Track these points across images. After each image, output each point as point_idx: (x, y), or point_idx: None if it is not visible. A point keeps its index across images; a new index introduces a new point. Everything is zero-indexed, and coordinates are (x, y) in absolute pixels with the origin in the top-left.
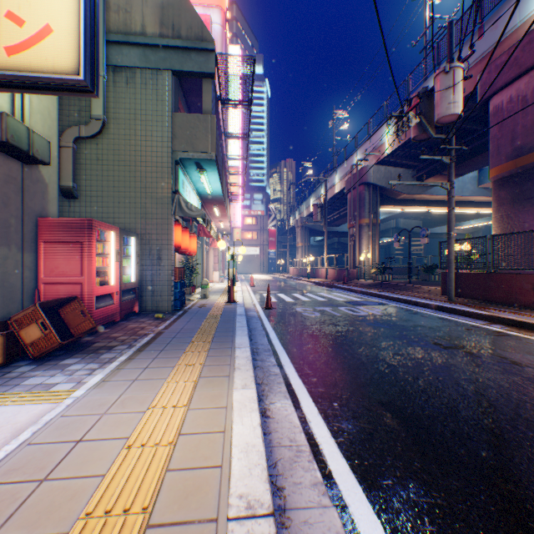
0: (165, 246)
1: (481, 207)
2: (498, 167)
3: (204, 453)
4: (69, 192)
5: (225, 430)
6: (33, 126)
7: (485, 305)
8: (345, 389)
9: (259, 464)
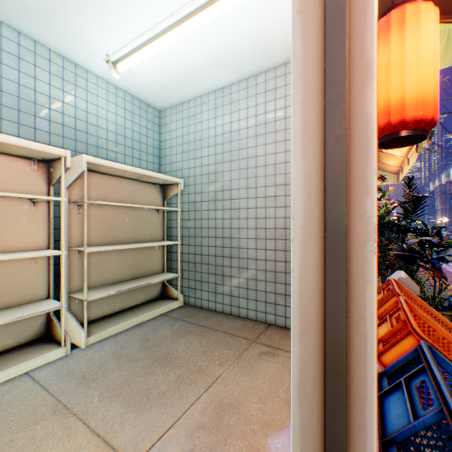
0: None
1: None
2: None
3: None
4: None
5: None
6: None
7: None
8: None
9: None
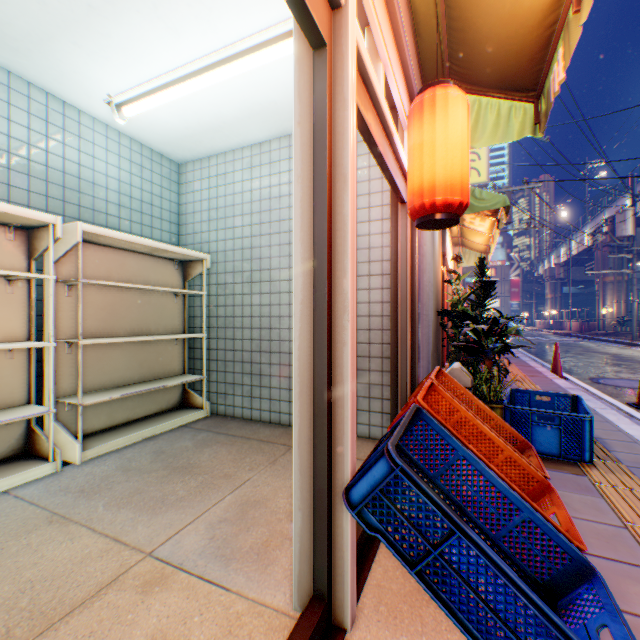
0: None
1: None
2: None
3: None
4: None
5: None
6: None
7: None
8: None
9: None
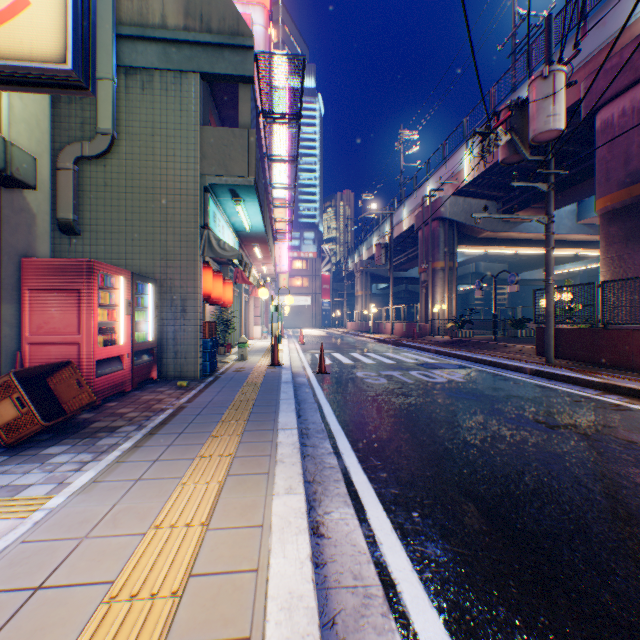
0: (191, 295)
1: (581, 247)
2: (607, 196)
3: (225, 612)
4: (69, 226)
5: (259, 567)
6: (15, 138)
7: (593, 369)
8: (426, 490)
9: (309, 634)
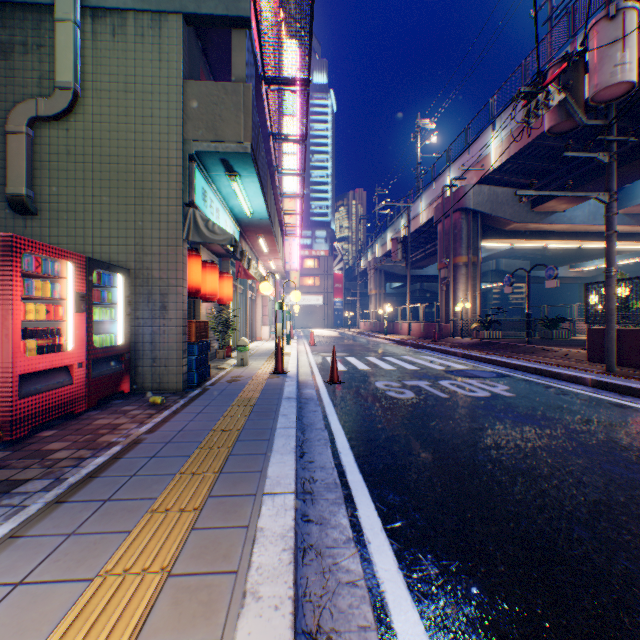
0: (173, 288)
1: (619, 240)
2: None
3: None
4: (21, 203)
5: None
6: None
7: None
8: None
9: None
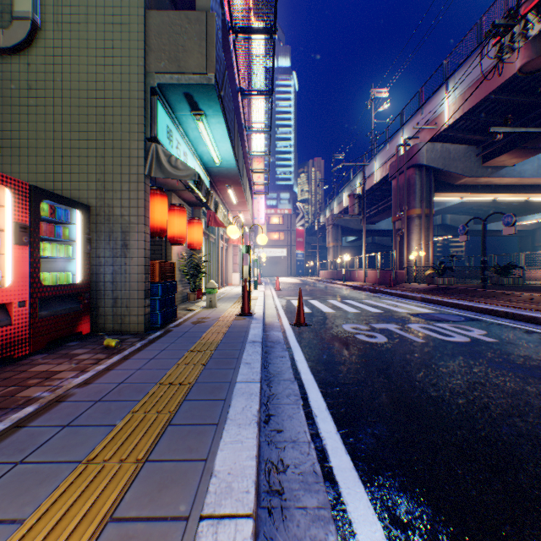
0: (134, 226)
1: None
2: None
3: None
4: None
5: None
6: None
7: None
8: None
9: None
